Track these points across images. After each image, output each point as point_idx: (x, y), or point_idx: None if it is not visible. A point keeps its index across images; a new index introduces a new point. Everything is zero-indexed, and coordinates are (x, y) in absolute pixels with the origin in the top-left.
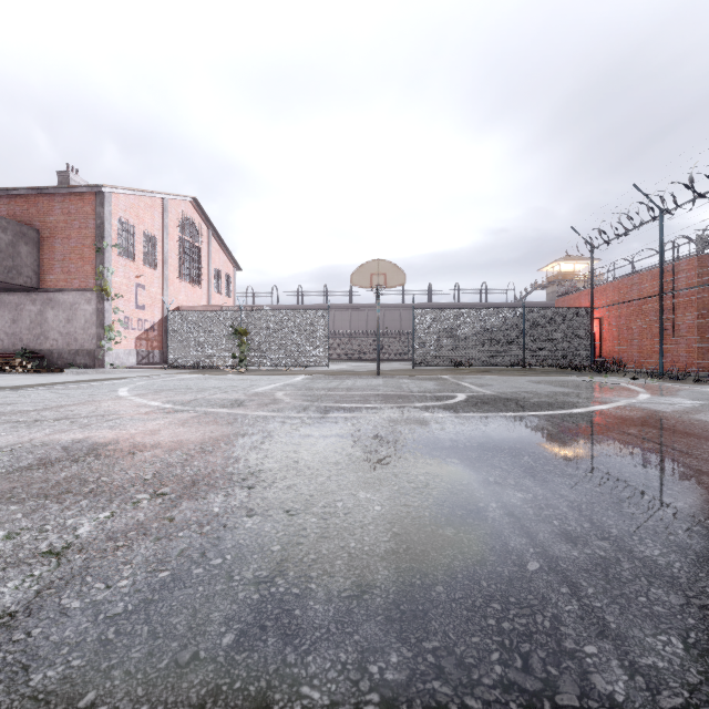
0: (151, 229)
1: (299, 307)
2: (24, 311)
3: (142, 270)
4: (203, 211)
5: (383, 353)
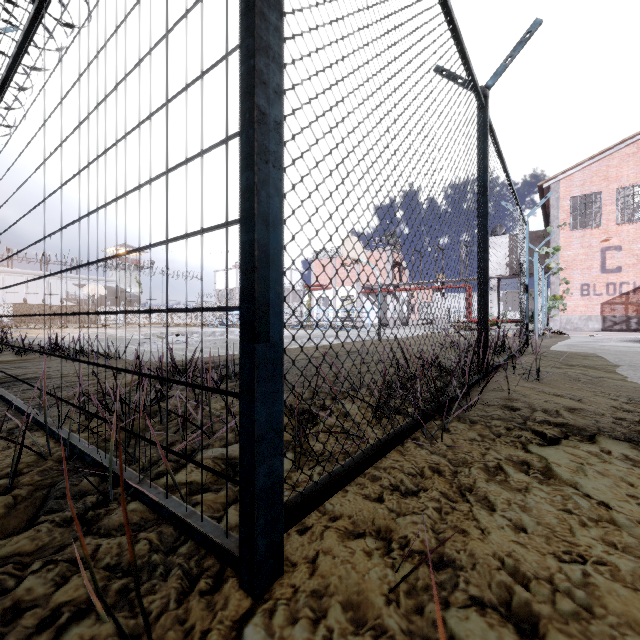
0: (635, 179)
1: None
2: None
3: (615, 231)
4: None
5: None
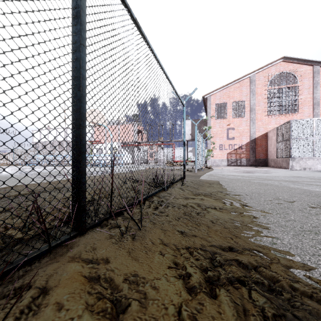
0: (239, 98)
1: None
2: None
3: (232, 121)
4: (297, 59)
5: None
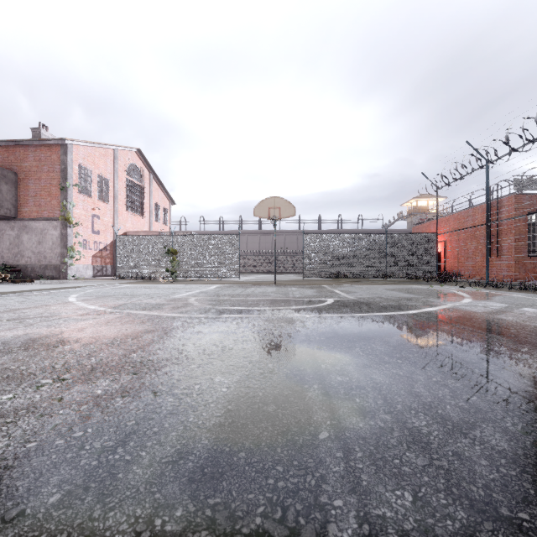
0: (104, 173)
1: (220, 232)
2: (5, 235)
3: (97, 204)
4: (145, 159)
5: (284, 268)
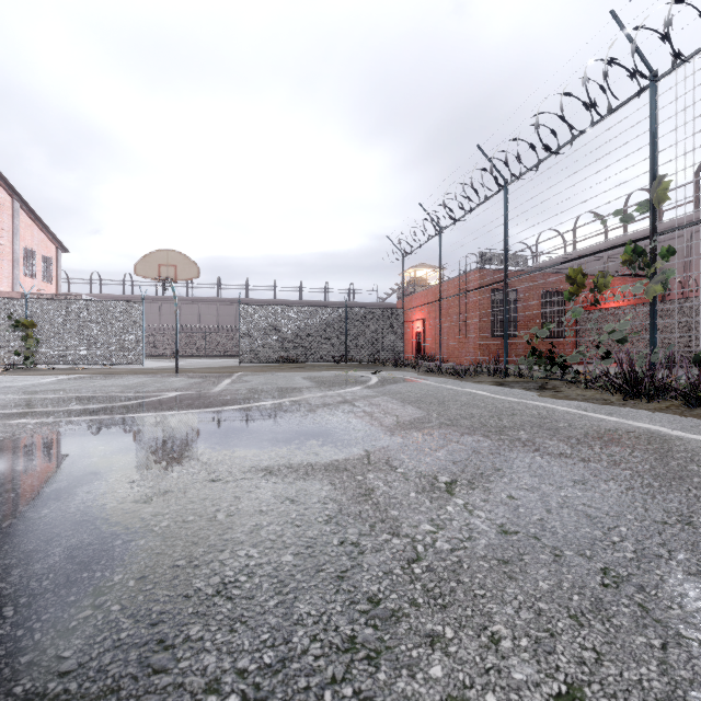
0: None
1: (158, 298)
2: None
3: None
4: (2, 175)
5: None
